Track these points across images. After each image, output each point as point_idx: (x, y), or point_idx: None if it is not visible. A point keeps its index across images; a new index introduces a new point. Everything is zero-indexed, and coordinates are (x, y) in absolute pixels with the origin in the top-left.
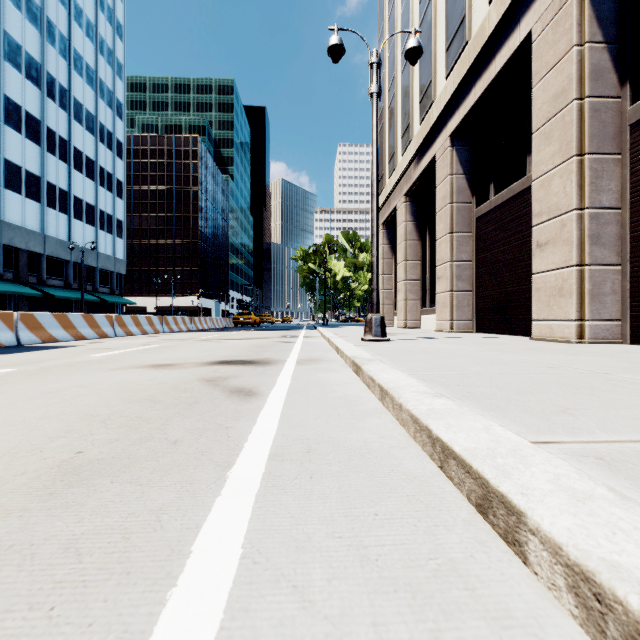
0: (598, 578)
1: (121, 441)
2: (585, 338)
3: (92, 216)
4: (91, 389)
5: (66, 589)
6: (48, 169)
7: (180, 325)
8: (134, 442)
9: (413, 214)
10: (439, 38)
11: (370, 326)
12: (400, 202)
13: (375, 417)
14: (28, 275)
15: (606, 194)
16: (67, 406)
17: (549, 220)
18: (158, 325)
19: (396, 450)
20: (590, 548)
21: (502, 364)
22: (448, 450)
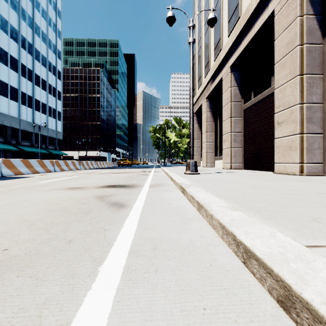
0: None
1: (35, 240)
2: (304, 172)
3: (45, 109)
4: (30, 203)
5: None
6: (22, 85)
7: (89, 165)
8: (43, 241)
9: (210, 108)
10: (224, 16)
11: (189, 166)
12: (204, 102)
13: (196, 222)
14: (11, 140)
15: (315, 96)
16: (12, 214)
17: (284, 110)
18: (78, 165)
19: (211, 247)
20: None
21: (264, 187)
22: (250, 253)
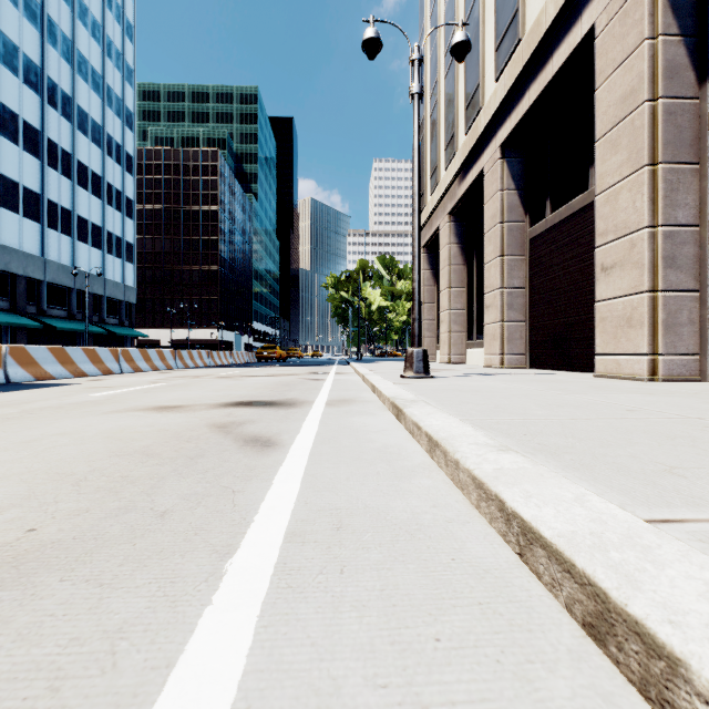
0: None
1: (92, 512)
2: (658, 375)
3: (99, 238)
4: (74, 438)
5: None
6: (49, 185)
7: (196, 360)
8: (108, 514)
9: (458, 235)
10: (488, 36)
11: (411, 361)
12: (443, 222)
13: (424, 476)
14: (26, 304)
15: (682, 209)
16: (37, 461)
17: (616, 240)
18: (171, 360)
19: (455, 526)
20: None
21: (570, 406)
22: (532, 533)
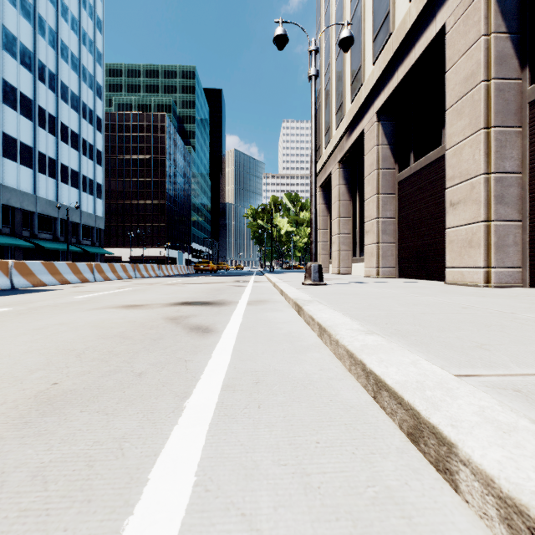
0: (532, 513)
1: (92, 373)
2: (491, 283)
3: (76, 180)
4: (70, 326)
5: (30, 517)
6: (39, 141)
7: (150, 272)
8: (104, 374)
9: (345, 178)
10: (367, 30)
11: (309, 272)
12: (334, 168)
13: (315, 351)
14: (22, 230)
15: (509, 161)
16: (48, 342)
17: (460, 183)
18: (131, 272)
19: (334, 381)
20: (521, 481)
21: (422, 305)
22: (381, 383)
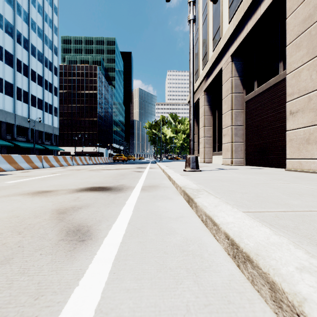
0: None
1: None
2: None
3: (41, 105)
4: None
5: None
6: (17, 80)
7: (83, 161)
8: None
9: (208, 101)
10: (224, 2)
11: (189, 162)
12: (201, 95)
13: None
14: (6, 135)
15: None
16: None
17: (299, 97)
18: (70, 161)
19: None
20: None
21: (308, 195)
22: None
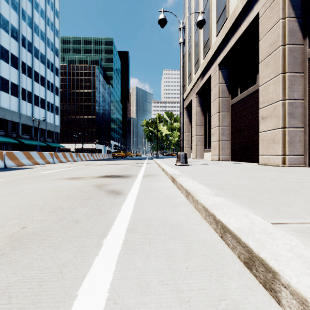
0: None
1: (47, 221)
2: (286, 164)
3: (43, 104)
4: (37, 191)
5: None
6: (22, 81)
7: (86, 157)
8: (54, 221)
9: (200, 103)
10: (213, 17)
11: (179, 158)
12: (193, 97)
13: (183, 206)
14: (12, 133)
15: (296, 92)
16: (22, 200)
17: (268, 105)
18: (75, 157)
19: (196, 226)
20: None
21: (247, 177)
22: (226, 228)
